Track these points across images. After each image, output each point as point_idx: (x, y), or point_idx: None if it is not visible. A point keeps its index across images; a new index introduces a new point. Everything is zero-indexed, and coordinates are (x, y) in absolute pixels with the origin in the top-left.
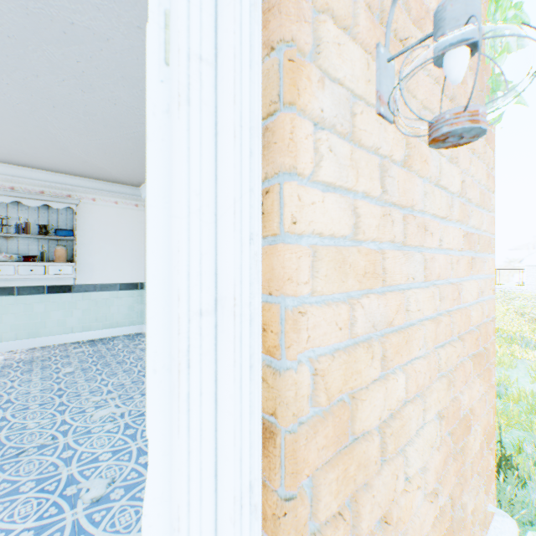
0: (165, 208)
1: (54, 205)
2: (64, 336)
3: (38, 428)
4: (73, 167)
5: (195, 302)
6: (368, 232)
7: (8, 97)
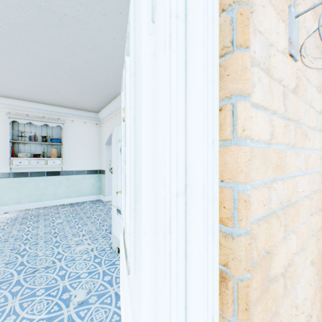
0: (152, 122)
1: (50, 124)
2: (55, 201)
3: (44, 256)
4: (61, 102)
5: (173, 187)
6: (278, 137)
7: (27, 61)
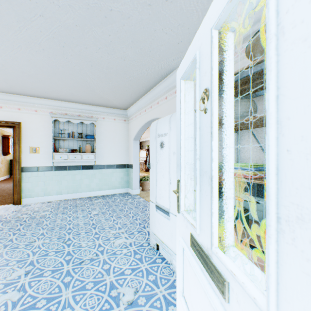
0: None
1: (85, 122)
2: (89, 192)
3: (87, 247)
4: (94, 100)
5: None
6: None
7: (70, 63)
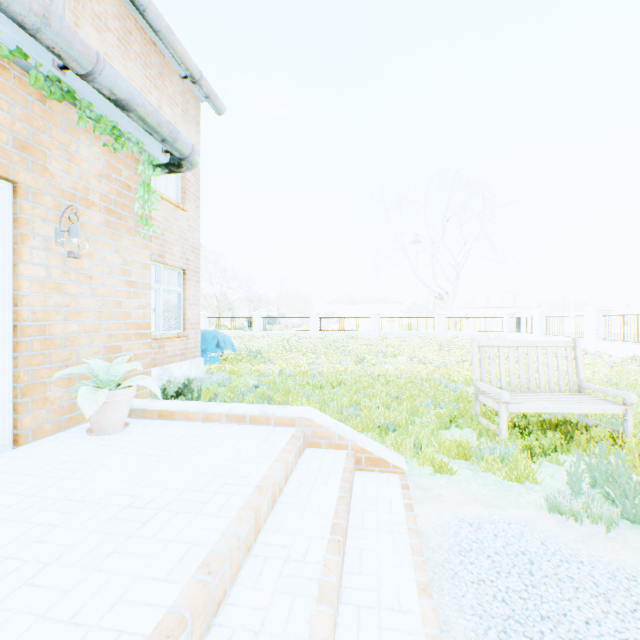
0: None
1: None
2: None
3: None
4: None
5: None
6: (56, 277)
7: None
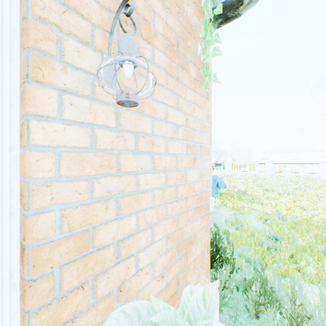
0: None
1: None
2: None
3: None
4: None
5: None
6: (104, 145)
7: None
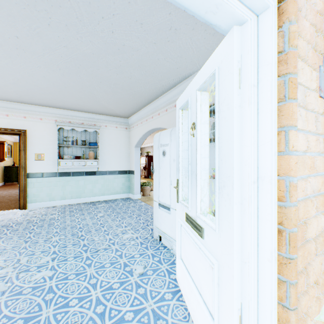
0: (238, 143)
1: (89, 130)
2: (92, 197)
3: (100, 240)
4: (98, 110)
5: (252, 178)
6: (311, 148)
7: (82, 79)
